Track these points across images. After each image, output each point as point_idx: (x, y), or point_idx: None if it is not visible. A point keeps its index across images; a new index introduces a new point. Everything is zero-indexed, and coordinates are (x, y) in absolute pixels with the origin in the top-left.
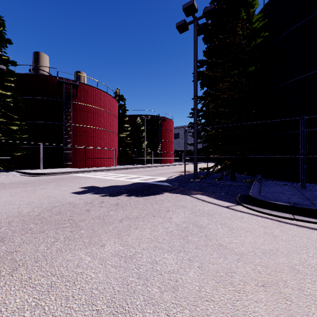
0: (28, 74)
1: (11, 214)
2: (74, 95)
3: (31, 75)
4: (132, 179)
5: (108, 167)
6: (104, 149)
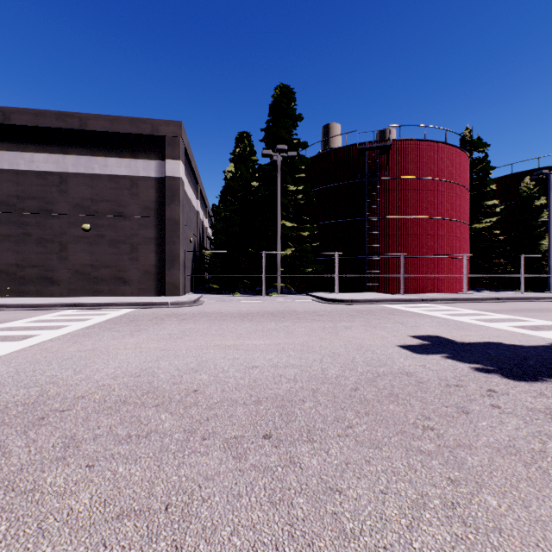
0: (320, 154)
1: (312, 373)
2: (382, 166)
3: (323, 155)
4: (538, 329)
5: (448, 293)
6: (438, 258)
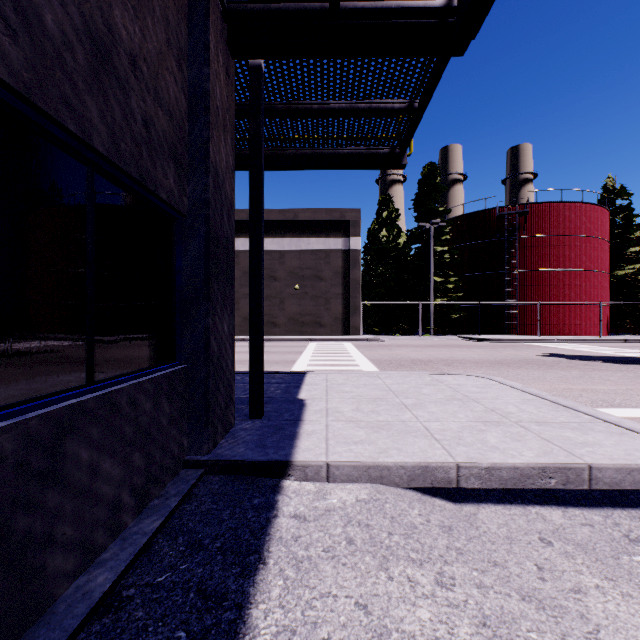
0: (461, 216)
1: (500, 358)
2: (520, 226)
3: (464, 216)
4: (624, 353)
5: (584, 337)
6: (574, 305)
